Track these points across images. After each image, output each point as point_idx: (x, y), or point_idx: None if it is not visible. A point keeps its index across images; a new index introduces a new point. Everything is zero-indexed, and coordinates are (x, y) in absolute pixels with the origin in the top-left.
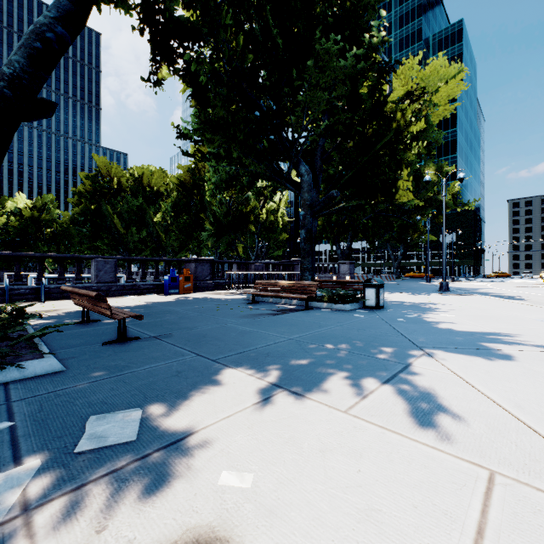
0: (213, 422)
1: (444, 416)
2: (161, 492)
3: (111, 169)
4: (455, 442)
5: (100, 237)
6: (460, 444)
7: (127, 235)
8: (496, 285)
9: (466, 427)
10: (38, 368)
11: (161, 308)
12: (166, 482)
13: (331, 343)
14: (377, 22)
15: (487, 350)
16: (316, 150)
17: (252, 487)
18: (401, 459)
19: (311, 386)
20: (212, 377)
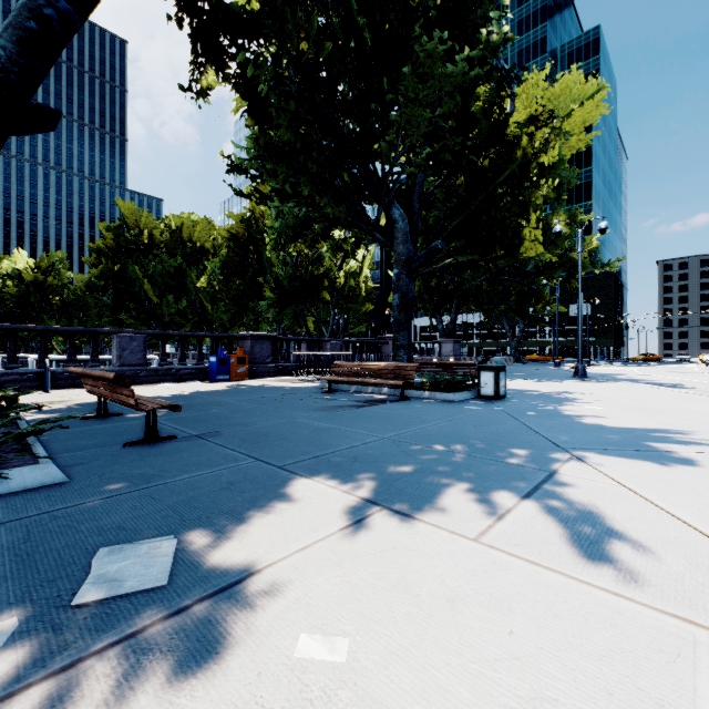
0: (283, 556)
1: (621, 546)
2: (205, 671)
3: (140, 218)
4: (646, 585)
5: (126, 308)
6: (655, 589)
7: (162, 305)
8: (646, 370)
9: (657, 563)
10: (29, 478)
11: (207, 398)
12: (212, 653)
13: (440, 444)
14: (498, 13)
15: (657, 452)
16: (413, 190)
17: (347, 661)
18: (572, 613)
19: (421, 502)
20: (278, 491)
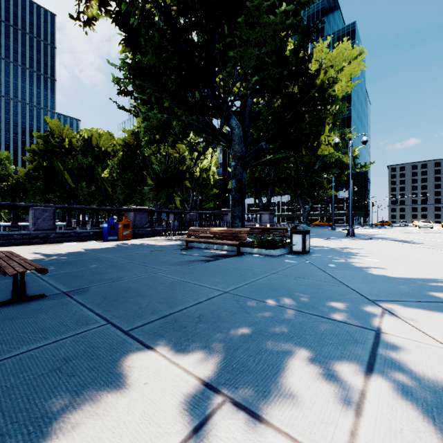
0: None
1: None
2: None
3: (63, 130)
4: None
5: (52, 190)
6: None
7: (78, 188)
8: (386, 231)
9: None
10: None
11: (94, 255)
12: None
13: (272, 298)
14: None
15: None
16: (245, 110)
17: None
18: None
19: (266, 386)
20: (112, 372)
